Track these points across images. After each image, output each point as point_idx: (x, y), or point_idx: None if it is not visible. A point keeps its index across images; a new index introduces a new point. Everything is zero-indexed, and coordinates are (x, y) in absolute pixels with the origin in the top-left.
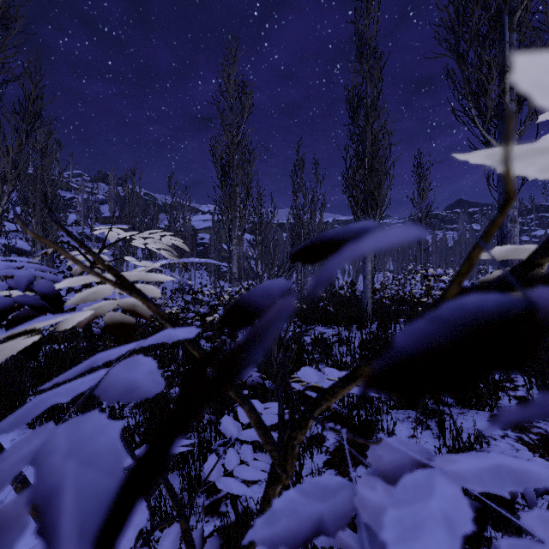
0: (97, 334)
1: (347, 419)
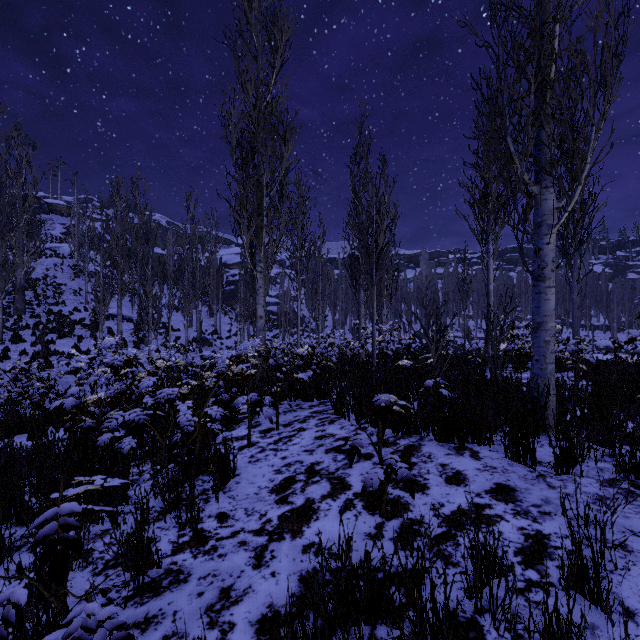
0: None
1: None
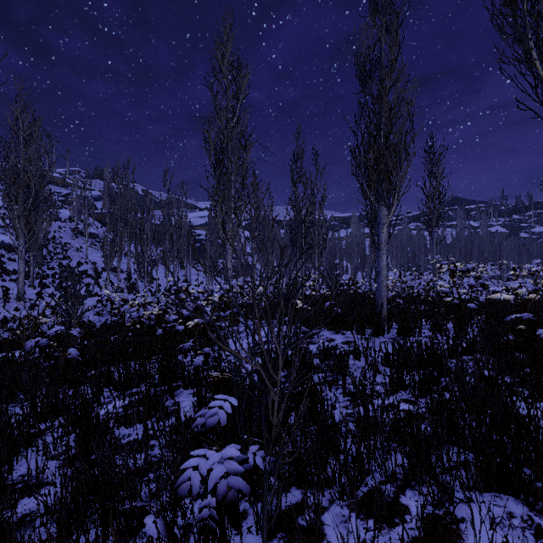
0: (42, 346)
1: (399, 511)
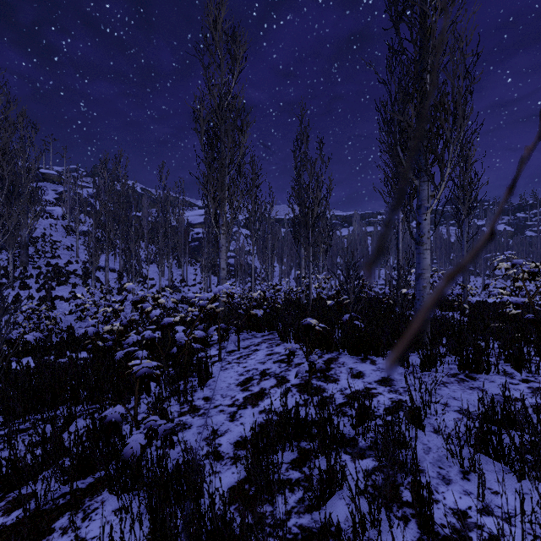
0: None
1: None
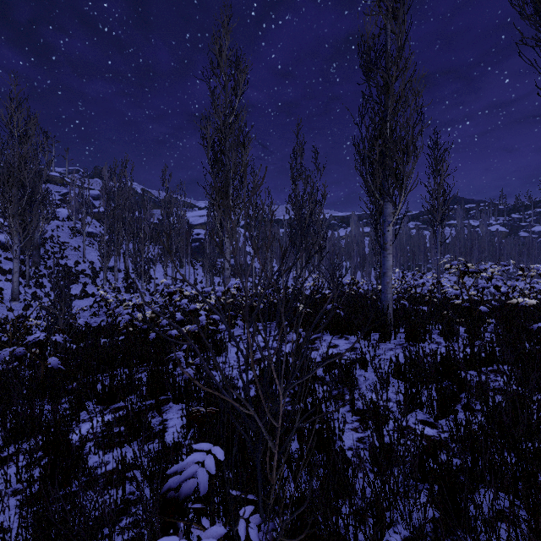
0: (18, 356)
1: None
